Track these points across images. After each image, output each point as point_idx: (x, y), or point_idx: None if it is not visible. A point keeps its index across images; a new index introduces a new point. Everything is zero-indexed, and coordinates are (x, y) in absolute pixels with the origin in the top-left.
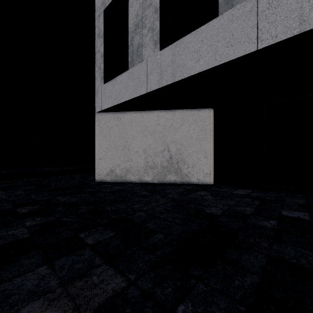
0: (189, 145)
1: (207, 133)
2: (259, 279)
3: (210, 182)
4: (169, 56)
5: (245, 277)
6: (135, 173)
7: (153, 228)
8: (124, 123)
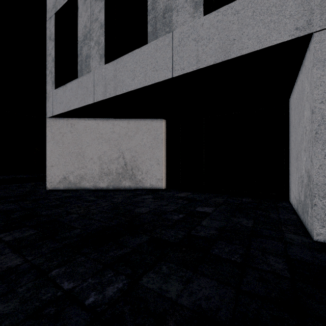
0: (142, 153)
1: (159, 142)
2: (130, 250)
3: (162, 187)
4: (112, 71)
5: (121, 250)
6: (90, 180)
7: (75, 226)
8: (78, 130)
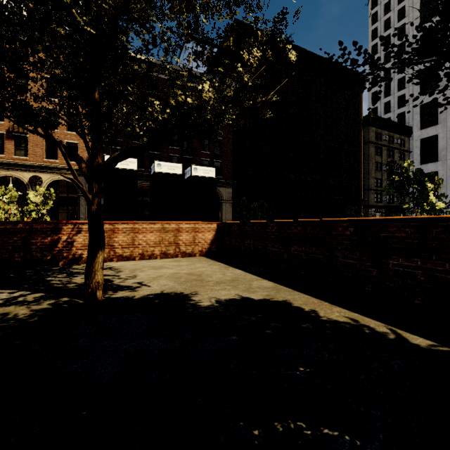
0: None
1: None
2: None
3: None
4: None
5: None
6: None
7: None
8: None
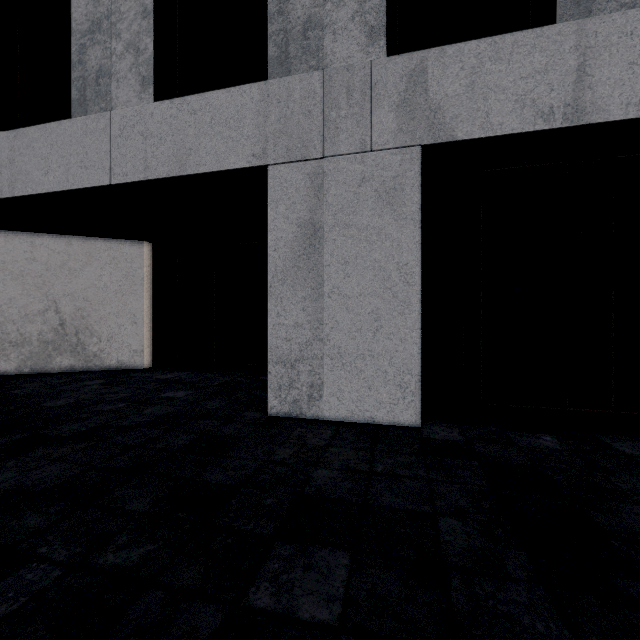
0: (101, 302)
1: (137, 283)
2: None
3: (143, 365)
4: (5, 150)
5: None
6: None
7: None
8: None
